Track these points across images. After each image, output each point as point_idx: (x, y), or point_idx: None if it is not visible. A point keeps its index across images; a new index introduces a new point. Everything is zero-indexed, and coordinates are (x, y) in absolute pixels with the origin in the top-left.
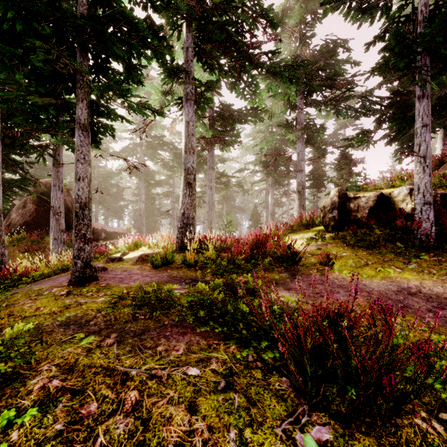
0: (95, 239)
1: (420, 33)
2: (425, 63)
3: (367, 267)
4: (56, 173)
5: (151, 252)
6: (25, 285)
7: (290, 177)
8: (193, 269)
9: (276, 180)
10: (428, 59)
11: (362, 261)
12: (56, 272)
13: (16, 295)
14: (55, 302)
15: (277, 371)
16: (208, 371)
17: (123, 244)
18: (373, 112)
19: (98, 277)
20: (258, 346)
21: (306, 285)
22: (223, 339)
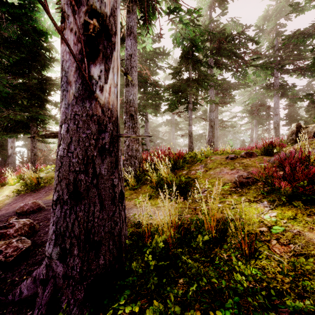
0: None
1: None
2: None
3: None
4: (146, 126)
5: None
6: None
7: (270, 118)
8: None
9: (259, 122)
10: None
11: None
12: None
13: None
14: None
15: None
16: None
17: None
18: None
19: None
20: None
21: None
22: None
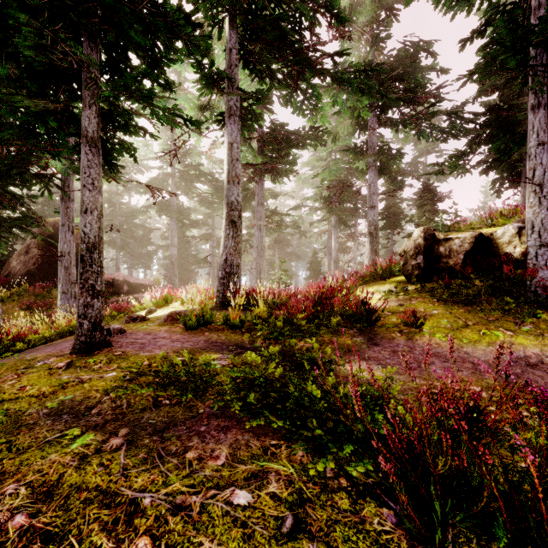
0: (115, 293)
1: (540, 18)
2: (542, 63)
3: (466, 328)
4: (66, 210)
5: (184, 309)
6: (21, 351)
7: (357, 215)
8: (238, 332)
9: (341, 220)
10: (545, 56)
11: (459, 321)
12: (61, 334)
13: (1, 366)
14: (48, 379)
15: (372, 496)
16: (265, 498)
17: (150, 298)
18: (465, 132)
19: (111, 343)
20: (340, 453)
21: (388, 353)
22: (284, 437)
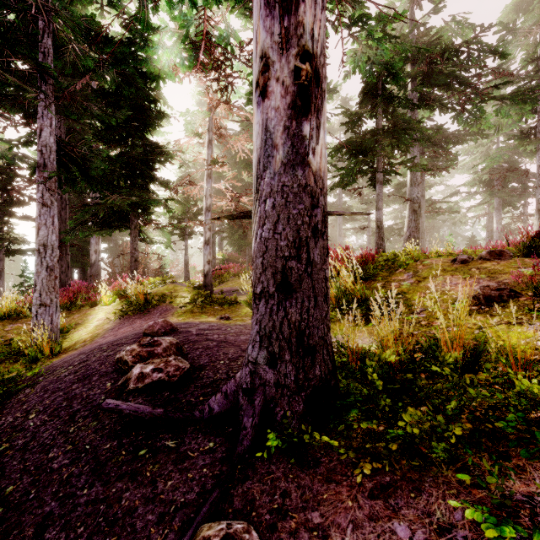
0: None
1: None
2: None
3: None
4: None
5: None
6: None
7: (527, 194)
8: None
9: (505, 201)
10: None
11: None
12: None
13: None
14: None
15: None
16: None
17: None
18: None
19: None
20: None
21: None
22: None
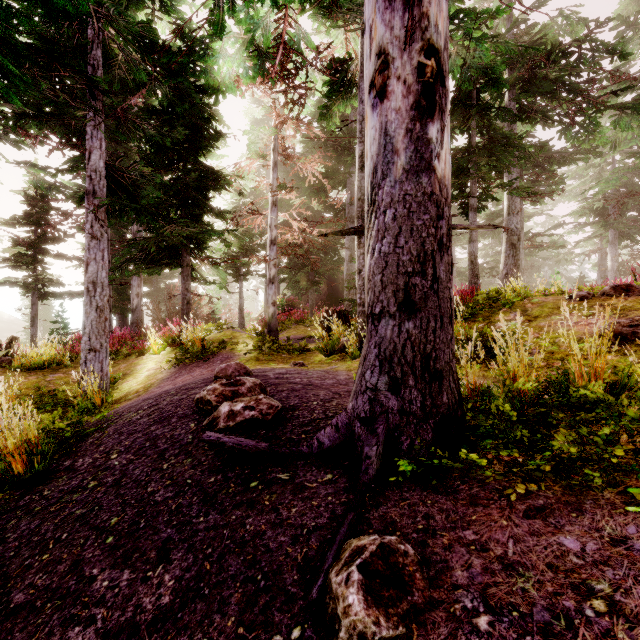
0: None
1: None
2: None
3: None
4: None
5: None
6: None
7: None
8: None
9: (622, 233)
10: None
11: None
12: None
13: None
14: None
15: None
16: None
17: None
18: None
19: None
20: None
21: None
22: None
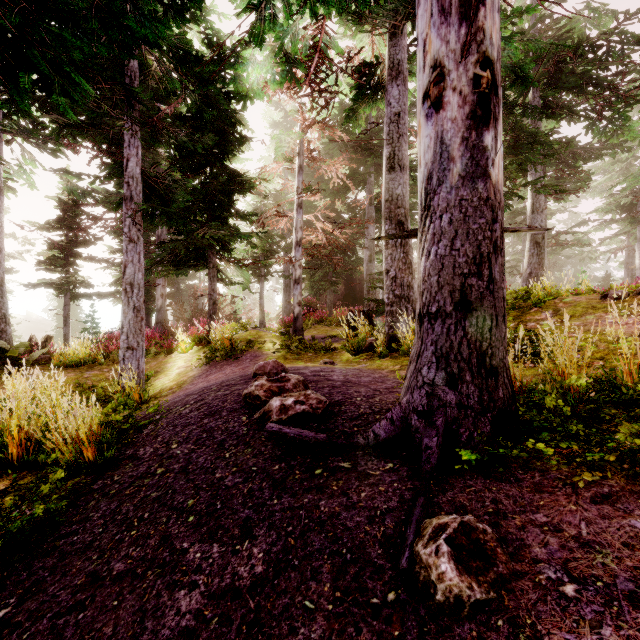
0: None
1: None
2: None
3: None
4: None
5: None
6: None
7: None
8: None
9: None
10: None
11: None
12: None
13: None
14: None
15: None
16: None
17: None
18: None
19: None
20: None
21: None
22: None
